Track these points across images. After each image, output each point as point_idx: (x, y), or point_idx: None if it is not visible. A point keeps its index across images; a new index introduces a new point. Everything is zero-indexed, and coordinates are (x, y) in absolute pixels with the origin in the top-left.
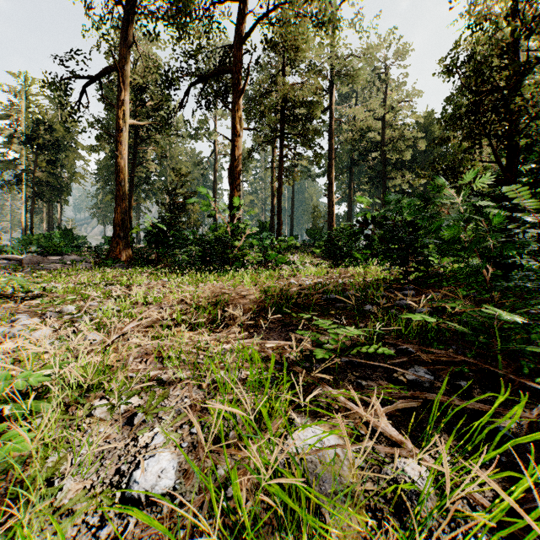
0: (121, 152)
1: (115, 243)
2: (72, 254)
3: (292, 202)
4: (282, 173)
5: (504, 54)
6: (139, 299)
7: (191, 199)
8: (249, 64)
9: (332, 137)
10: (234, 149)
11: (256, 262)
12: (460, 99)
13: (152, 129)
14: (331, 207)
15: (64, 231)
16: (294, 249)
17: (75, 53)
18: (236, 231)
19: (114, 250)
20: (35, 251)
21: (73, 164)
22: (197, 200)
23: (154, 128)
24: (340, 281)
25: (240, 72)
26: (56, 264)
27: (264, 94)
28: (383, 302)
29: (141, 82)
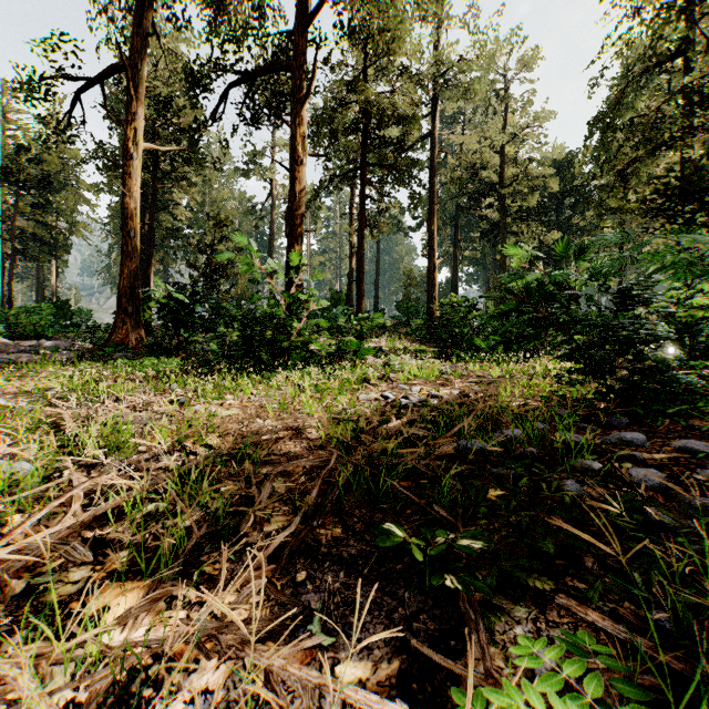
0: (128, 188)
1: (119, 321)
2: (66, 336)
3: (376, 265)
4: (364, 221)
5: (676, 57)
6: (92, 442)
7: (222, 254)
8: (315, 54)
9: (433, 173)
10: (293, 183)
11: (326, 354)
12: (614, 119)
13: (183, 162)
14: (431, 271)
15: (57, 303)
16: (381, 329)
17: (58, 40)
18: (294, 305)
19: (118, 331)
20: (1, 333)
21: (75, 210)
22: (231, 256)
23: (183, 158)
24: (469, 394)
25: (302, 69)
26: (22, 354)
27: (338, 108)
28: (594, 466)
29: (161, 89)
